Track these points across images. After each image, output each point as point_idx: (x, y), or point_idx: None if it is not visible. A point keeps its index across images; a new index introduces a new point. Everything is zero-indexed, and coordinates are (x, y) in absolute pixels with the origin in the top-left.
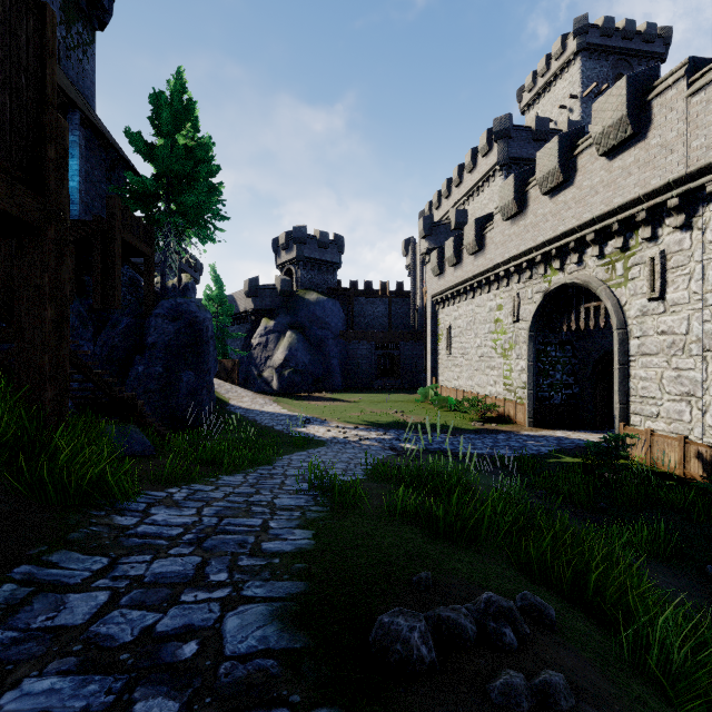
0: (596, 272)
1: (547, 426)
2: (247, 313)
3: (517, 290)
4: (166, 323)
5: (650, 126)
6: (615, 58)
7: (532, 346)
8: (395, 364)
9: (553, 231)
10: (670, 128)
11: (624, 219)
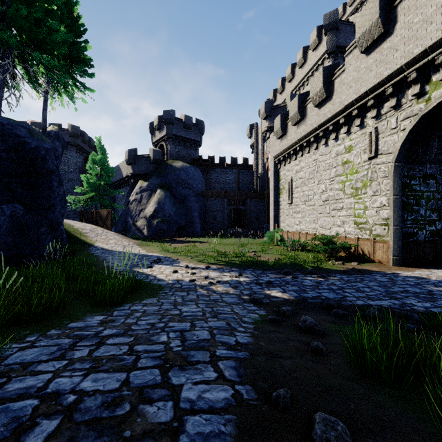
0: None
1: (412, 265)
2: (128, 177)
3: (375, 125)
4: None
5: None
6: None
7: (398, 178)
8: (243, 216)
9: None
10: None
11: None
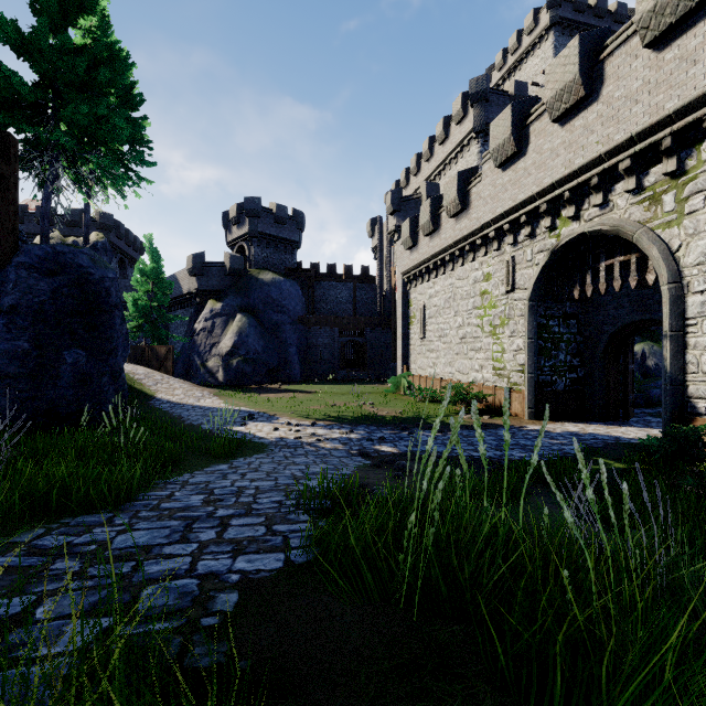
0: (631, 212)
1: (550, 418)
2: (191, 294)
3: (512, 253)
4: (35, 277)
5: None
6: None
7: (533, 319)
8: (360, 353)
9: (567, 167)
10: None
11: (681, 130)
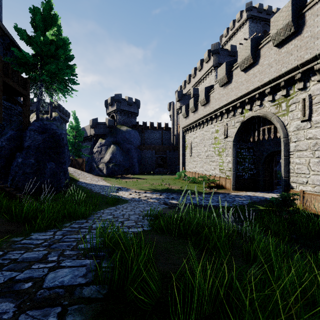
0: (270, 109)
1: (241, 190)
2: (91, 136)
3: (226, 122)
4: (36, 134)
5: (304, 26)
6: (263, 23)
7: (234, 149)
8: (164, 161)
9: (247, 90)
10: (316, 26)
11: (287, 79)
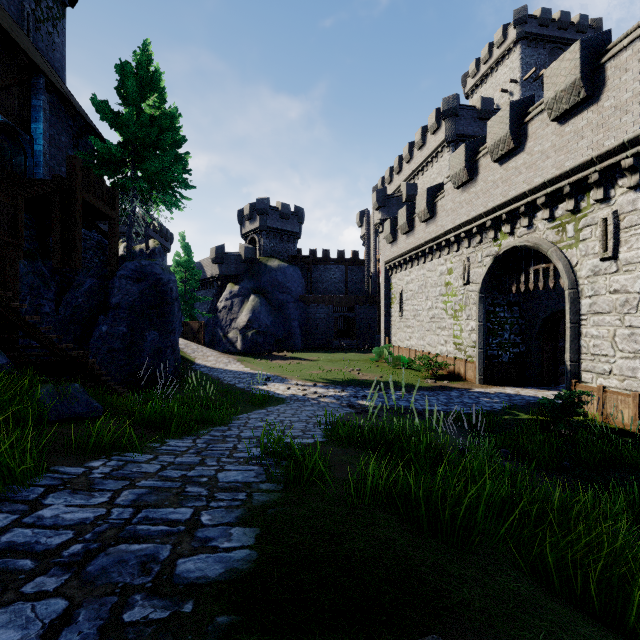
0: (547, 234)
1: (496, 383)
2: (214, 278)
3: (468, 255)
4: (130, 284)
5: (603, 88)
6: (552, 46)
7: (482, 307)
8: (351, 326)
9: (503, 197)
10: (624, 89)
11: (576, 182)
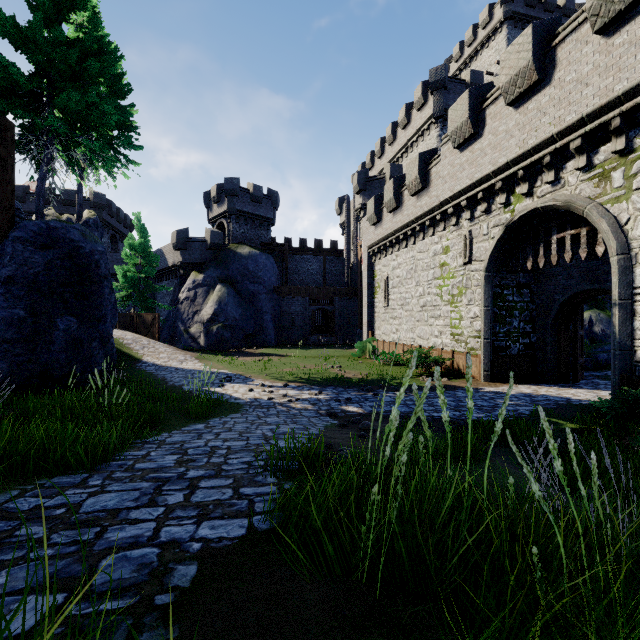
0: (581, 188)
1: (504, 380)
2: (176, 267)
3: (469, 228)
4: (30, 250)
5: None
6: None
7: (488, 288)
8: (329, 320)
9: (521, 147)
10: None
11: (630, 110)
